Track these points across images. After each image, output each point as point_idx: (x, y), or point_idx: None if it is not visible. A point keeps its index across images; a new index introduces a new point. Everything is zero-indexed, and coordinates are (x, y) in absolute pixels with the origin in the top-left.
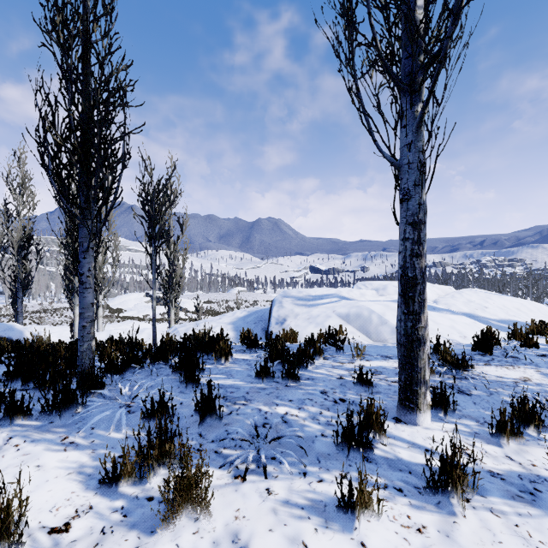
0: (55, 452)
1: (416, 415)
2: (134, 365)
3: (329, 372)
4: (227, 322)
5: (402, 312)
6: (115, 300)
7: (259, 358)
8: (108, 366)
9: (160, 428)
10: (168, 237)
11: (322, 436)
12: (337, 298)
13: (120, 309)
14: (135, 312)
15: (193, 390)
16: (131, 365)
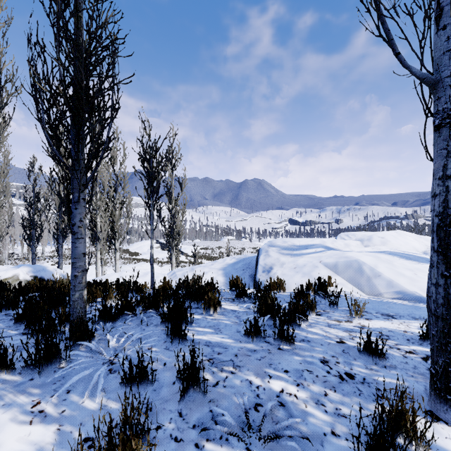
0: (19, 425)
1: None
2: (128, 312)
3: (325, 333)
4: (218, 268)
5: (439, 275)
6: (133, 245)
7: (248, 309)
8: (102, 313)
9: (125, 419)
10: (170, 194)
11: (332, 434)
12: (322, 248)
13: (137, 253)
14: (148, 256)
15: (179, 346)
16: (125, 312)
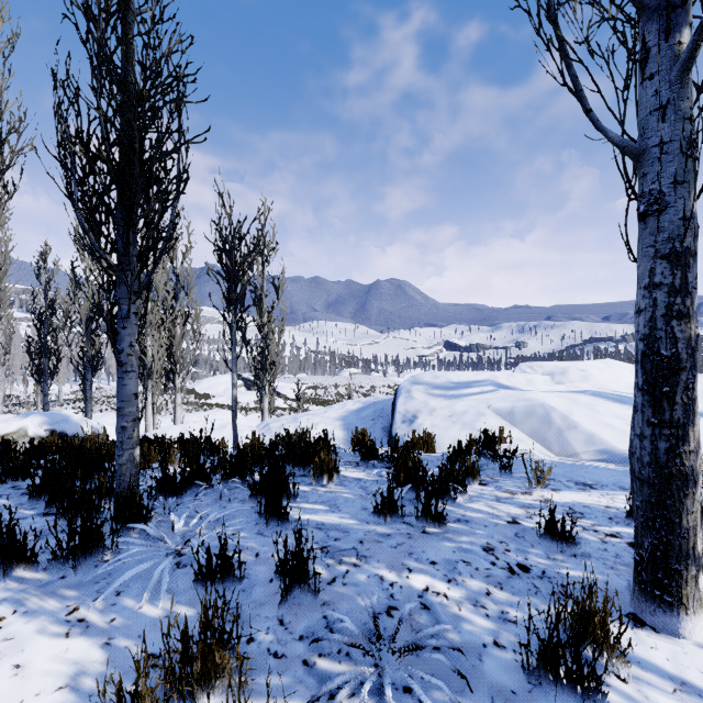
0: (51, 638)
1: (678, 618)
2: (200, 482)
3: (492, 510)
4: (334, 417)
5: (645, 422)
6: (202, 383)
7: (379, 477)
8: (162, 484)
9: (206, 623)
10: (260, 304)
11: (495, 645)
12: (492, 386)
13: (207, 394)
14: (225, 399)
15: (278, 530)
16: (195, 482)
